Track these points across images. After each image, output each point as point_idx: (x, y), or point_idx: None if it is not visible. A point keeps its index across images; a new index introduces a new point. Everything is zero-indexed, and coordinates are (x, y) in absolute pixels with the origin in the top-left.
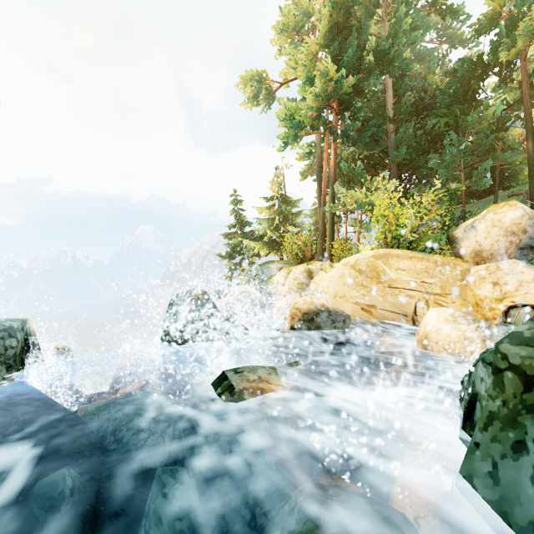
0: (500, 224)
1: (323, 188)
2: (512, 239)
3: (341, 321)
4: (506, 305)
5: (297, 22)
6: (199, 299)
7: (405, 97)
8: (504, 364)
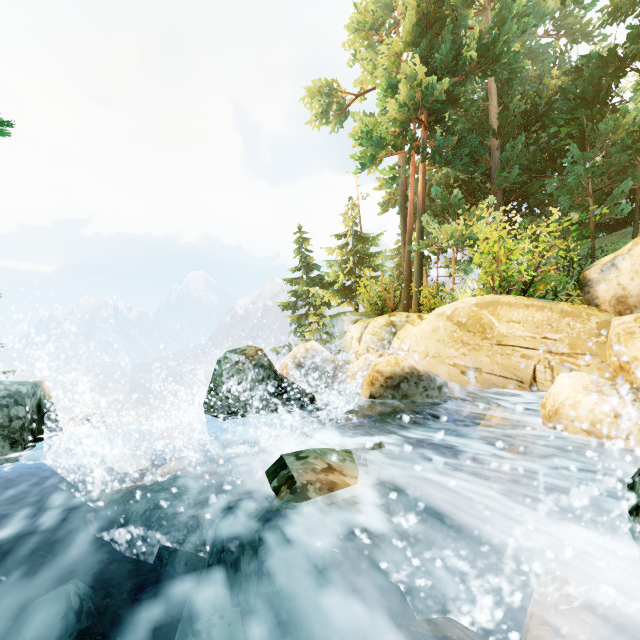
0: None
1: (408, 222)
2: None
3: (436, 388)
4: None
5: (376, 19)
6: (253, 359)
7: (514, 104)
8: None
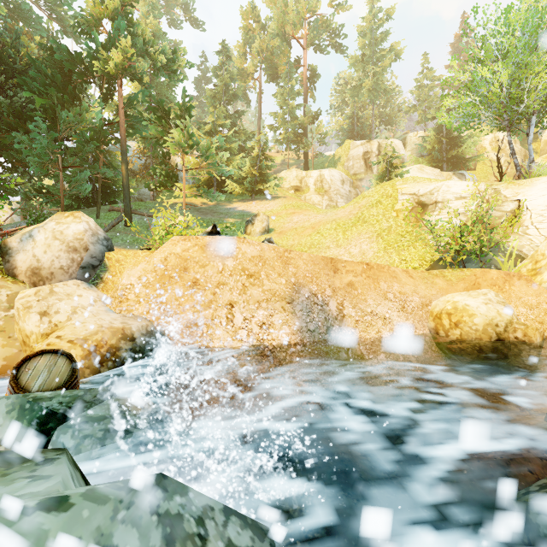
0: (62, 237)
1: None
2: (75, 256)
3: None
4: (49, 343)
5: None
6: None
7: None
8: None
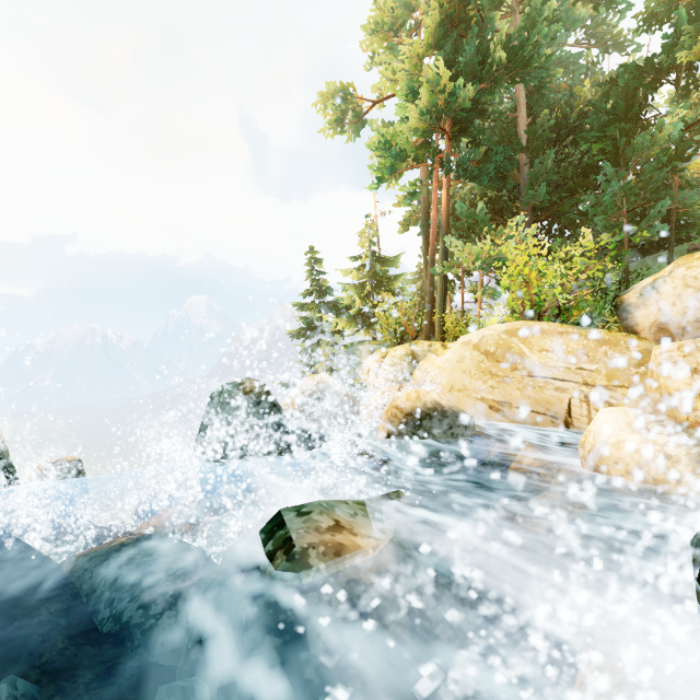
0: (696, 284)
1: (431, 242)
2: None
3: (462, 426)
4: None
5: (395, 19)
6: (252, 394)
7: (544, 115)
8: None
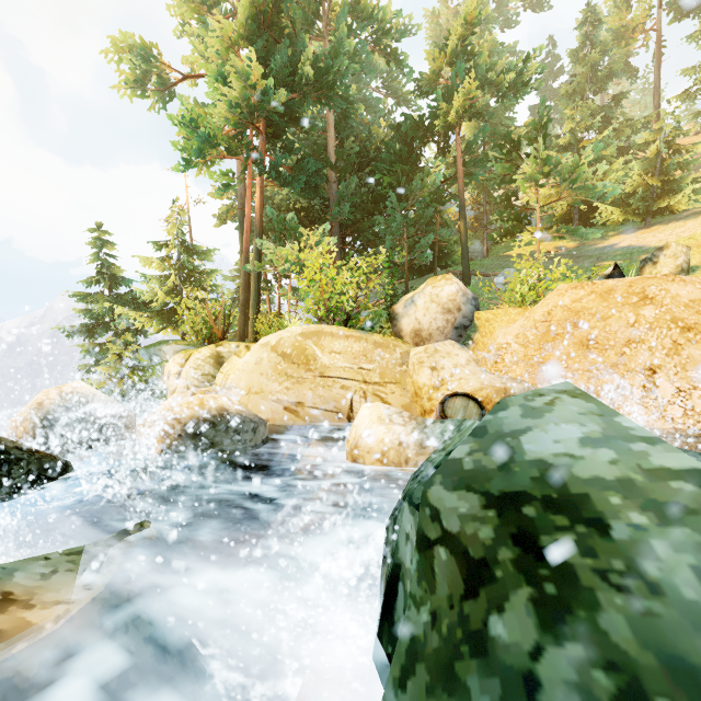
0: (438, 300)
1: (245, 239)
2: (449, 317)
3: (250, 431)
4: (443, 394)
5: None
6: None
7: (349, 142)
8: (435, 530)
